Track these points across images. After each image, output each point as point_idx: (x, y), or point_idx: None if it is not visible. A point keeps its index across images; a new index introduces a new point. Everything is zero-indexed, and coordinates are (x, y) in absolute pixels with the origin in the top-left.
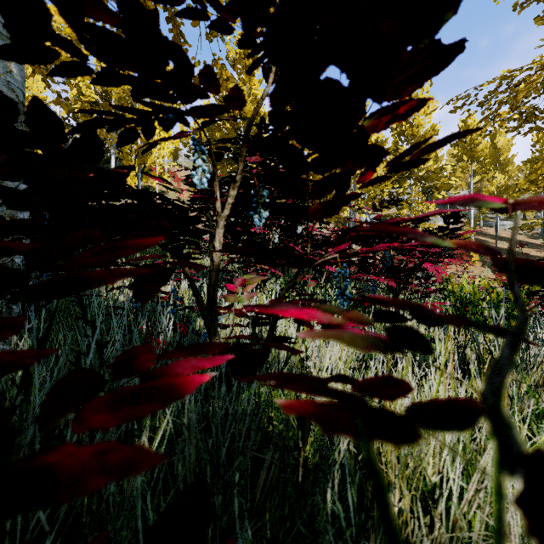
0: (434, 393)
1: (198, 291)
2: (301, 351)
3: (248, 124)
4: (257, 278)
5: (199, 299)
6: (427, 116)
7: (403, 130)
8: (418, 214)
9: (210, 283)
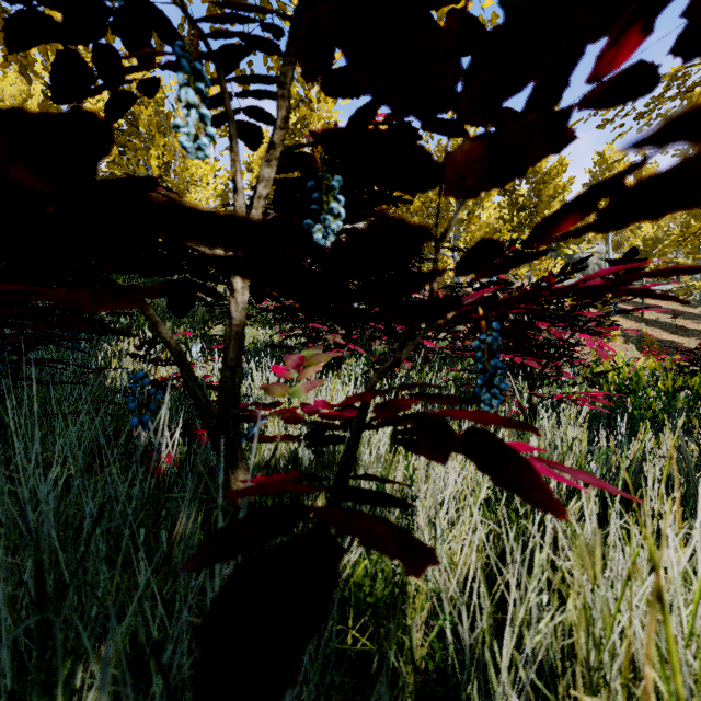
0: (699, 599)
1: (196, 377)
2: (431, 551)
3: (296, 7)
4: (325, 354)
5: (197, 395)
6: None
7: None
8: (542, 274)
9: (225, 362)
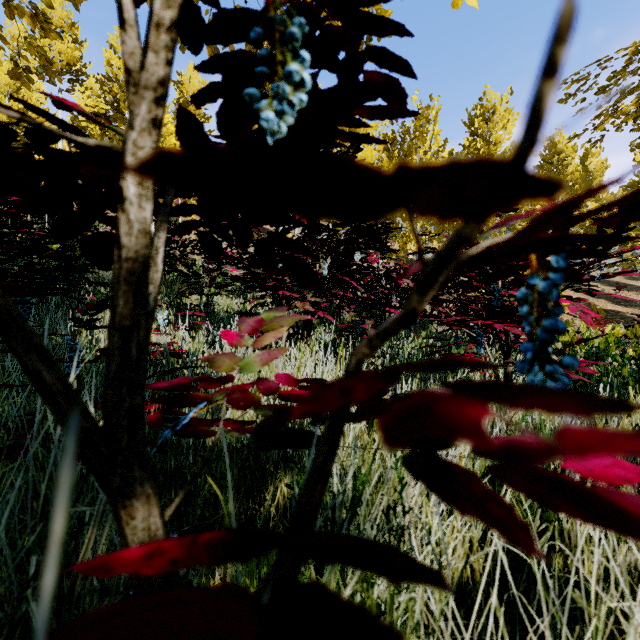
0: None
1: (41, 347)
2: None
3: None
4: (288, 317)
5: (43, 379)
6: (506, 131)
7: (477, 148)
8: None
9: (112, 320)
